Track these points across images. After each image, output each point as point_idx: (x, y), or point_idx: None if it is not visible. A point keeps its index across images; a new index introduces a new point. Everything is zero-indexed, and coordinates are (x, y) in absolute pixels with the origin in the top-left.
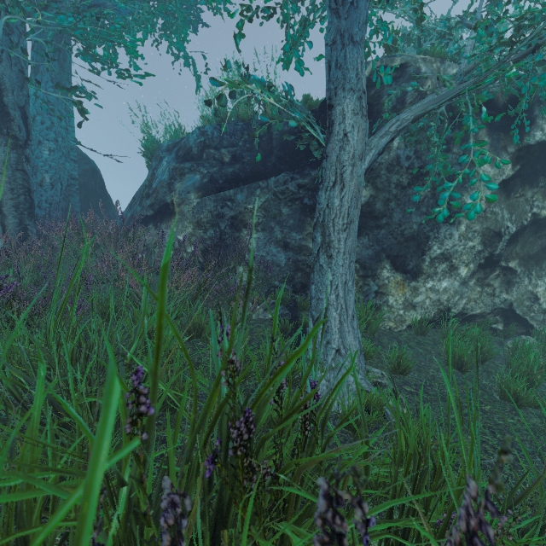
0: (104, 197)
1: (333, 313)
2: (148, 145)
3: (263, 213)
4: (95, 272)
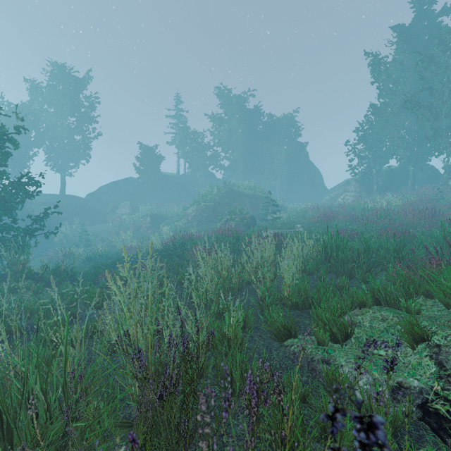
0: (438, 176)
1: None
2: (444, 167)
3: None
4: (428, 195)
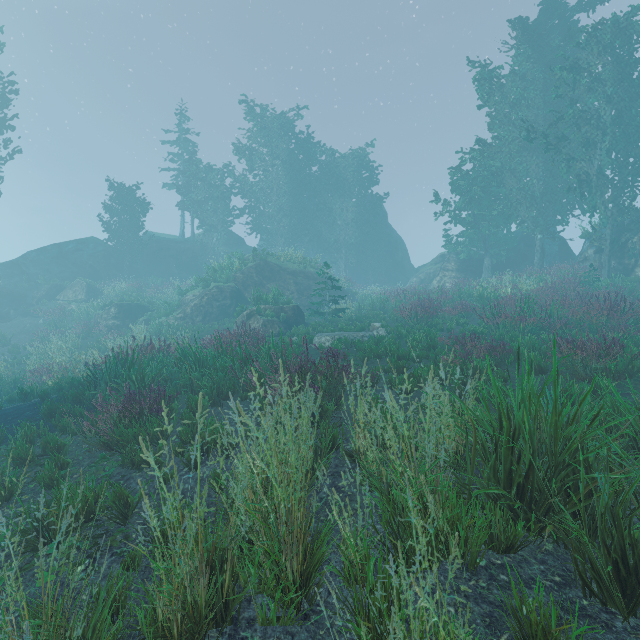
0: (567, 251)
1: (605, 275)
2: (583, 235)
3: (612, 256)
4: None
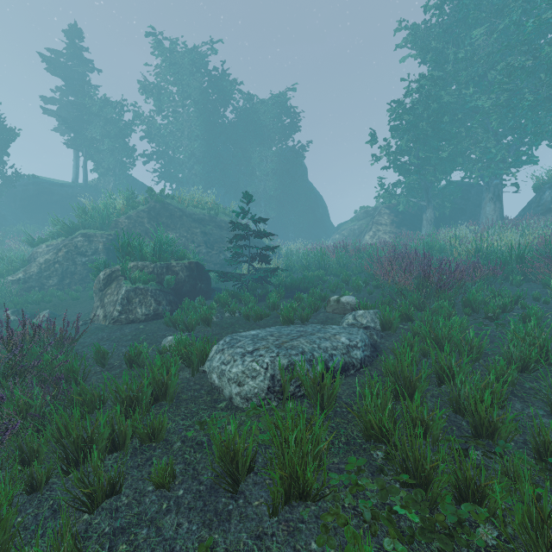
0: None
1: None
2: (537, 185)
3: None
4: None
